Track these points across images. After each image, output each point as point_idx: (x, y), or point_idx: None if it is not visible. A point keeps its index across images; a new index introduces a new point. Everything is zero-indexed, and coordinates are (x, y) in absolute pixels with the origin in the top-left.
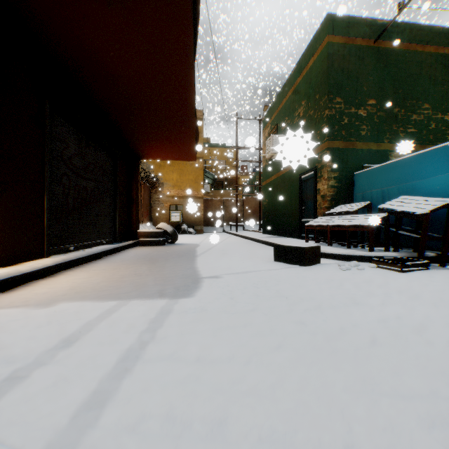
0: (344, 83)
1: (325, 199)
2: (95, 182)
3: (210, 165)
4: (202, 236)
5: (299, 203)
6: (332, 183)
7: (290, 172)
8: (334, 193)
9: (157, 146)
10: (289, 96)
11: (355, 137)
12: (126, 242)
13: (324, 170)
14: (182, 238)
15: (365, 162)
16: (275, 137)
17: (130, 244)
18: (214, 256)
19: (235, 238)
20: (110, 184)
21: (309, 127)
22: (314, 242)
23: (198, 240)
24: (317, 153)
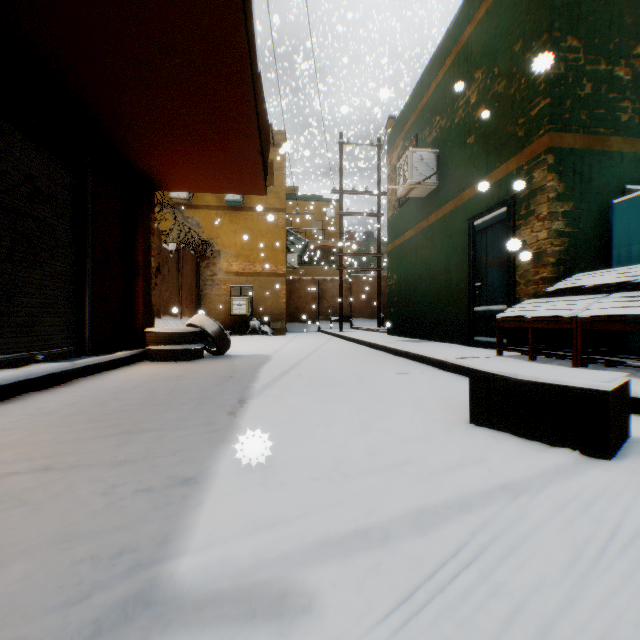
0: (582, 7)
1: (540, 262)
2: (0, 211)
3: (299, 228)
4: (282, 339)
5: (470, 276)
6: (559, 226)
7: (447, 218)
8: (563, 249)
9: (178, 151)
10: (443, 75)
11: (606, 125)
12: (110, 355)
13: (537, 198)
14: (246, 342)
15: (627, 181)
16: (416, 153)
17: (121, 359)
18: (294, 397)
19: (339, 343)
20: (66, 228)
21: (495, 118)
22: (514, 355)
23: (272, 348)
24: (517, 168)
